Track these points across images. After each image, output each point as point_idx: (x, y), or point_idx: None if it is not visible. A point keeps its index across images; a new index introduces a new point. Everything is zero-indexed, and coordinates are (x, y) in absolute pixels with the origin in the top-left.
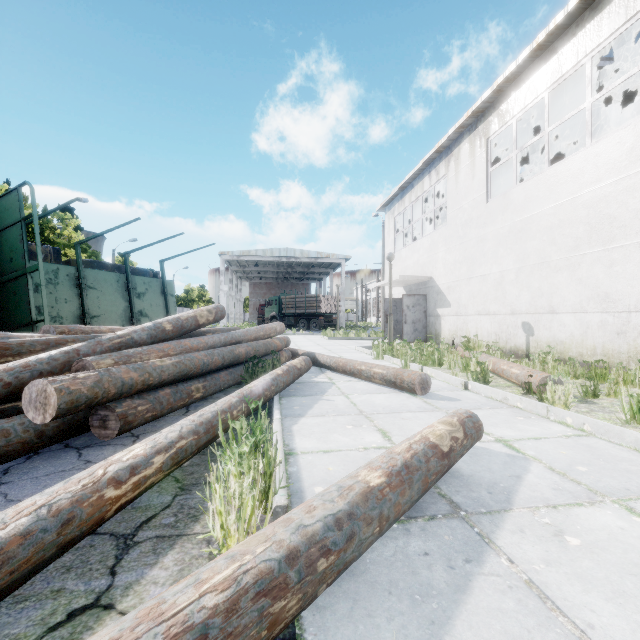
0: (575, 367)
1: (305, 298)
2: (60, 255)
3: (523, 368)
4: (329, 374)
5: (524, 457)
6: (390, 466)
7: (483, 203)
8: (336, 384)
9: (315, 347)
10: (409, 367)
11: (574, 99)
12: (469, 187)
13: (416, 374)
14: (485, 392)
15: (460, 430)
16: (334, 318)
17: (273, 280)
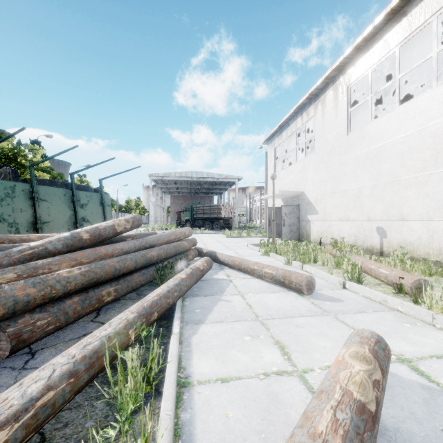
0: (430, 266)
1: (210, 207)
2: (17, 175)
3: (391, 269)
4: (227, 271)
5: (441, 390)
6: None
7: (344, 136)
8: (233, 282)
9: (216, 244)
10: (291, 264)
11: (413, 56)
12: (333, 124)
13: (303, 276)
14: (363, 292)
15: (377, 367)
16: (230, 221)
17: (187, 194)
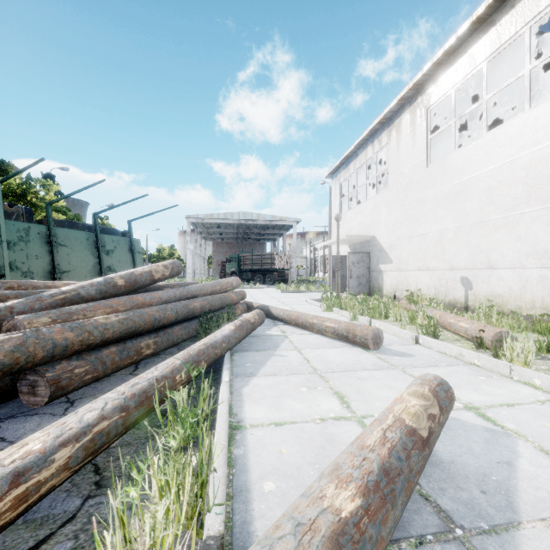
0: (519, 320)
1: (261, 256)
2: (32, 215)
3: (472, 322)
4: (282, 327)
5: (505, 432)
6: (364, 474)
7: (423, 168)
8: (289, 337)
9: (269, 299)
10: (357, 319)
11: (506, 73)
12: (410, 154)
13: (369, 329)
14: (438, 347)
15: (435, 404)
16: (286, 273)
17: (233, 240)
